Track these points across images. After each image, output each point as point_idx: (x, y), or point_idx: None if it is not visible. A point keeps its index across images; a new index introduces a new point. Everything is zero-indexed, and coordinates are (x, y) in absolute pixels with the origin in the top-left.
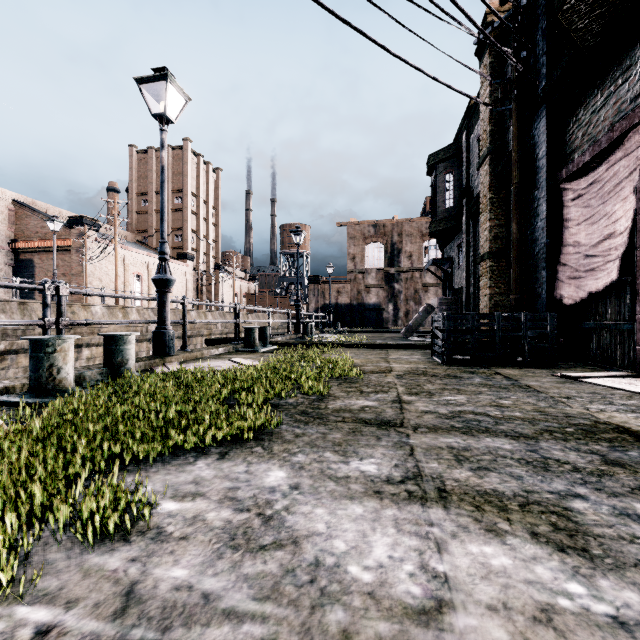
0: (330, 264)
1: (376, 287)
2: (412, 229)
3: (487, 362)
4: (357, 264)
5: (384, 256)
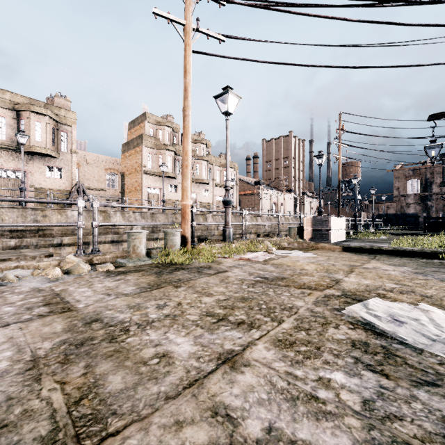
0: (384, 195)
1: (414, 204)
2: (441, 169)
3: (438, 231)
4: (400, 192)
5: (419, 186)
